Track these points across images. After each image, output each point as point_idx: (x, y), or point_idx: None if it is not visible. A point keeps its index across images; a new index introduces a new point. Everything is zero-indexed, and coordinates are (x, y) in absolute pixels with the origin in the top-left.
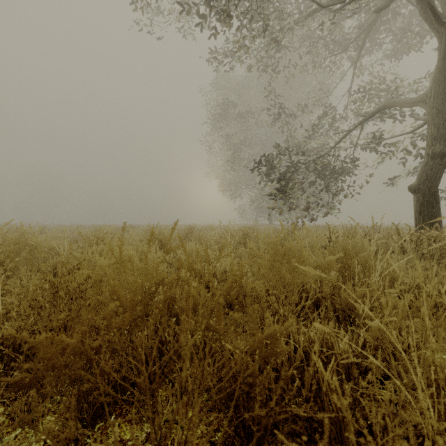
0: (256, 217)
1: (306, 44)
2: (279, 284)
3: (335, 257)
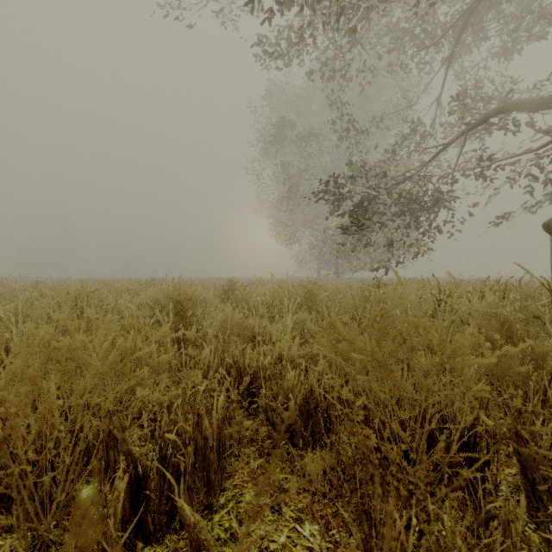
0: (318, 269)
1: (387, 39)
2: (392, 401)
3: (517, 349)
